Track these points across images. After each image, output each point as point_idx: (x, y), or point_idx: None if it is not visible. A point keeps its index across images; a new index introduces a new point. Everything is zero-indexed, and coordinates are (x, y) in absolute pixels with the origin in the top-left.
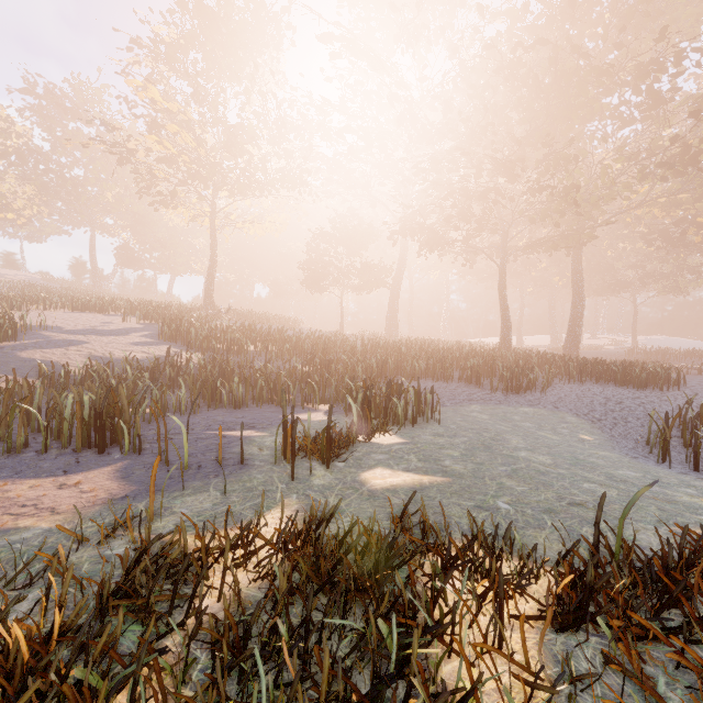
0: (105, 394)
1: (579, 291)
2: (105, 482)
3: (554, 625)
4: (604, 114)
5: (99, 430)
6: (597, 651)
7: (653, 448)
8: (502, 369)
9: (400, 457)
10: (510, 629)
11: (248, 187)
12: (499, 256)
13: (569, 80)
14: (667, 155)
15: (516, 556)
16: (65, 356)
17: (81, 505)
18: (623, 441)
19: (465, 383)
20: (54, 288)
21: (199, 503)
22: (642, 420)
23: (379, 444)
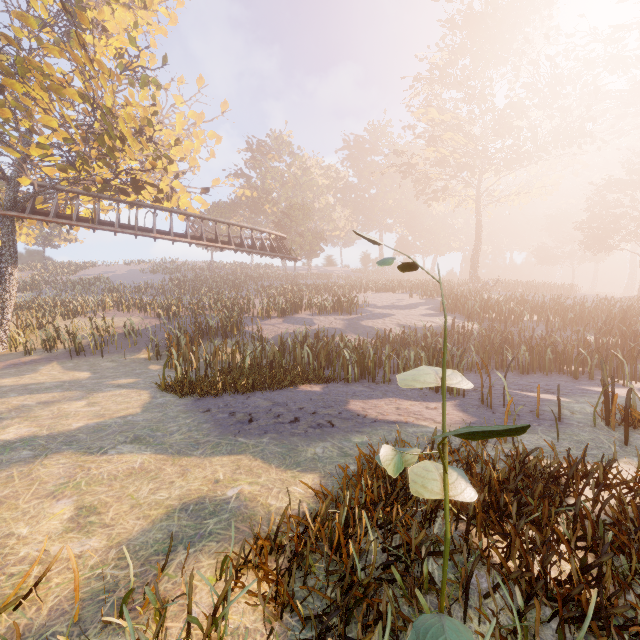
0: (438, 352)
1: None
2: (453, 411)
3: None
4: None
5: None
6: None
7: None
8: None
9: None
10: None
11: (515, 160)
12: None
13: None
14: None
15: None
16: (384, 324)
17: (448, 422)
18: None
19: None
20: (360, 277)
21: (535, 440)
22: None
23: None
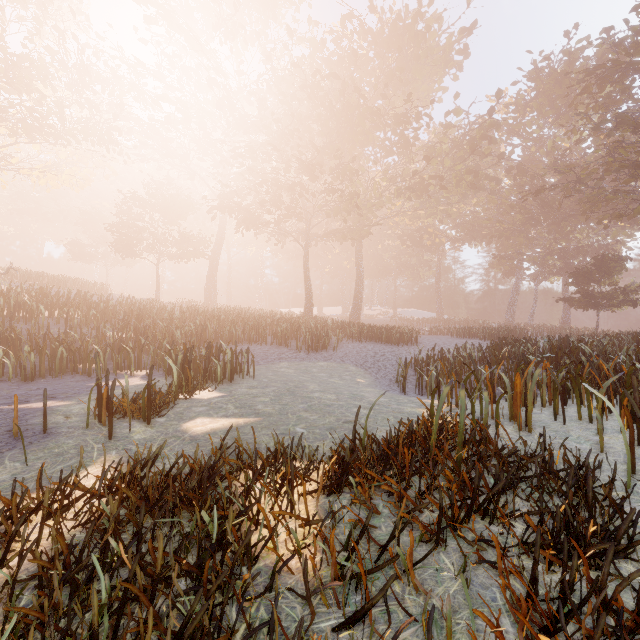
0: None
1: (360, 273)
2: None
3: (326, 493)
4: (375, 144)
5: None
6: (349, 501)
7: (399, 384)
8: (305, 333)
9: (219, 407)
10: (299, 503)
11: (38, 130)
12: (304, 240)
13: (353, 112)
14: (412, 182)
15: (307, 460)
16: None
17: None
18: (383, 381)
19: (276, 345)
20: None
21: None
22: (395, 366)
23: (199, 399)
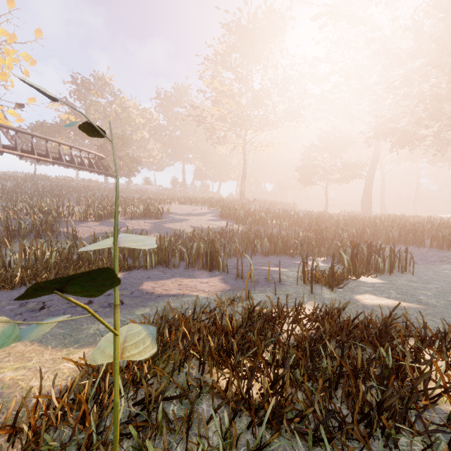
0: (211, 243)
1: None
2: (218, 283)
3: None
4: None
5: (209, 260)
6: None
7: None
8: None
9: (382, 290)
10: None
11: (265, 125)
12: None
13: None
14: None
15: None
16: (181, 226)
17: (213, 290)
18: None
19: (436, 249)
20: (168, 193)
21: (264, 297)
22: None
23: (364, 282)
